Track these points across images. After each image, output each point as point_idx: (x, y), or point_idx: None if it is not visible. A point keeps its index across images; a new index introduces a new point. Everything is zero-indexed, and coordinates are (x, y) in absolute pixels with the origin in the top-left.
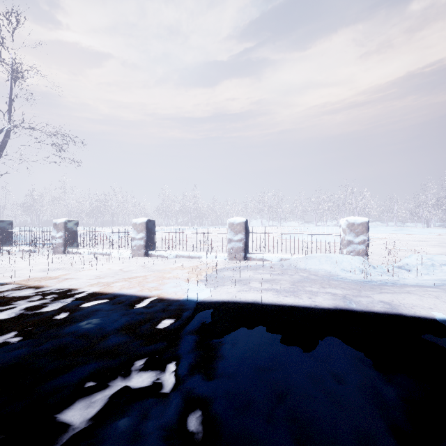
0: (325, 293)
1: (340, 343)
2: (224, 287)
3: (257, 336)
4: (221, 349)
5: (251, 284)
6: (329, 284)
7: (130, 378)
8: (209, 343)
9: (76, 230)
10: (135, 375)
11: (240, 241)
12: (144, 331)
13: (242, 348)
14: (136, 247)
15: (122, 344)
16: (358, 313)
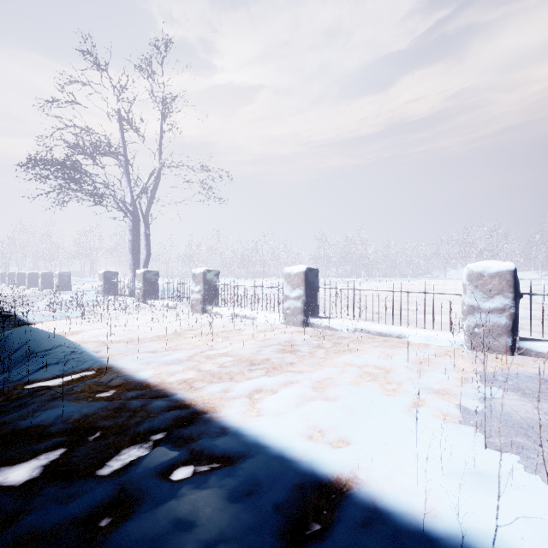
0: None
1: None
2: None
3: None
4: None
5: None
6: None
7: None
8: None
9: (216, 282)
10: None
11: (501, 312)
12: None
13: None
14: (291, 311)
15: None
16: None
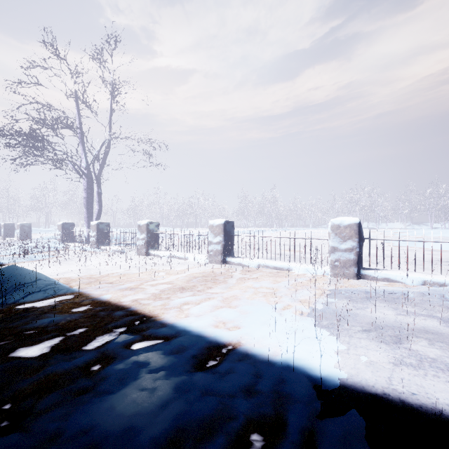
0: None
1: None
2: (354, 342)
3: None
4: None
5: (411, 345)
6: None
7: None
8: None
9: (157, 232)
10: None
11: (351, 251)
12: None
13: None
14: (213, 253)
15: None
16: None
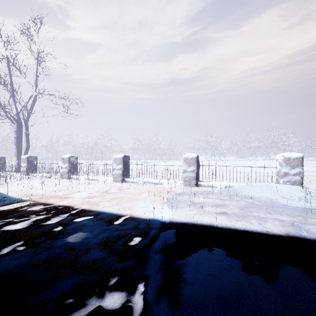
0: (272, 219)
1: (304, 277)
2: (182, 209)
3: (217, 262)
4: (185, 272)
5: (204, 208)
6: (274, 210)
7: (104, 298)
8: (173, 265)
9: (76, 162)
10: (108, 295)
11: (193, 172)
12: (118, 247)
13: (205, 275)
14: (116, 175)
15: (100, 260)
16: (312, 242)
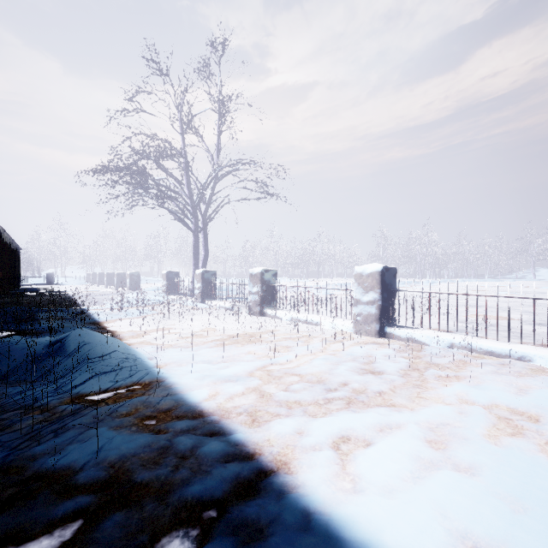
0: None
1: None
2: None
3: None
4: None
5: None
6: None
7: None
8: None
9: (274, 283)
10: None
11: None
12: None
13: None
14: (362, 318)
15: None
16: None
